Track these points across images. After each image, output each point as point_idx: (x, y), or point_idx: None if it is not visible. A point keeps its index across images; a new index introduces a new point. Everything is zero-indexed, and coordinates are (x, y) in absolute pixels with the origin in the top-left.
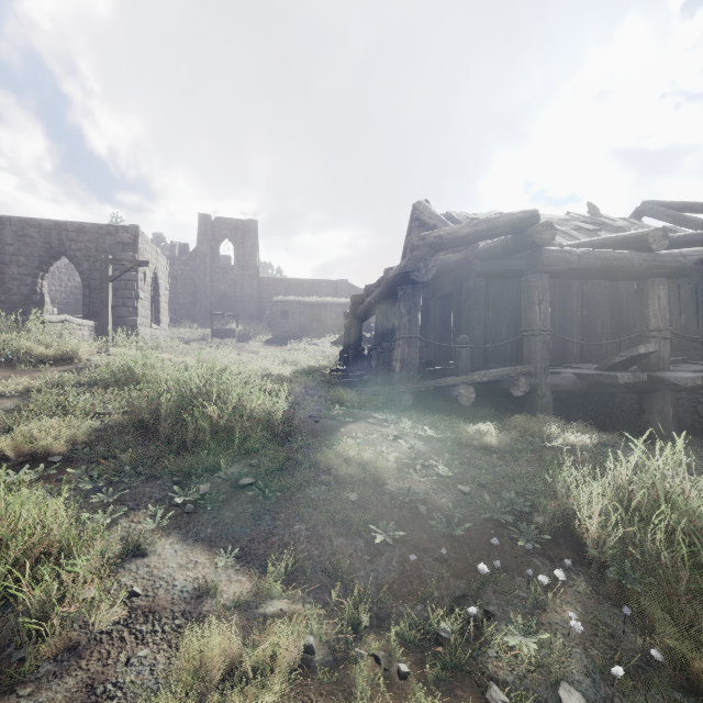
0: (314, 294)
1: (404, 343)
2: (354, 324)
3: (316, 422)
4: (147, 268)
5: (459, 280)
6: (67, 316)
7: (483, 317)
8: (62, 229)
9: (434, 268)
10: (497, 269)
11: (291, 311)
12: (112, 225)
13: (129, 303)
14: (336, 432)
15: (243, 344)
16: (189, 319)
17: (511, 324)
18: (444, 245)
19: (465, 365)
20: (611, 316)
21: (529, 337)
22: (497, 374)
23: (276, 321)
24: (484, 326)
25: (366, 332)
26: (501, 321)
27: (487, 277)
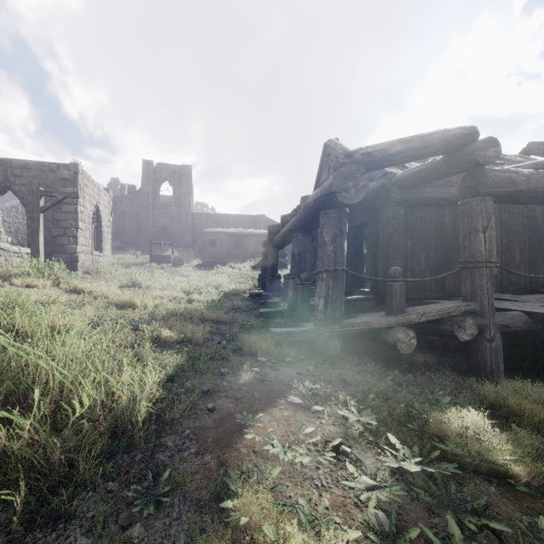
0: (238, 227)
1: (329, 276)
2: (270, 252)
3: (210, 411)
4: (88, 202)
5: (375, 209)
6: (2, 245)
7: (403, 246)
8: (7, 165)
9: (365, 188)
10: (416, 197)
11: (219, 240)
12: (54, 163)
13: (69, 233)
14: (239, 438)
15: (176, 268)
16: (135, 246)
17: (430, 253)
18: (373, 164)
19: (399, 302)
20: (529, 245)
21: (473, 270)
22: (437, 312)
23: (206, 248)
24: (404, 255)
25: (281, 258)
26: (420, 250)
27: (405, 205)
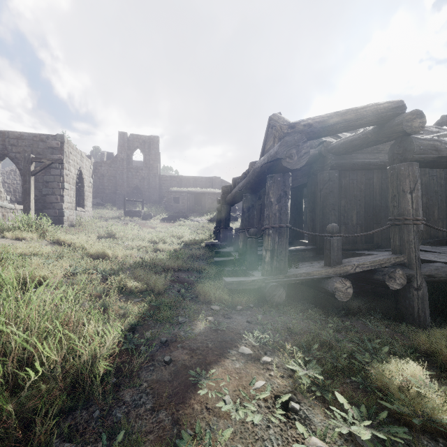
0: (197, 187)
1: (274, 232)
2: (224, 208)
3: (166, 363)
4: (73, 167)
5: (313, 172)
6: None
7: (337, 205)
8: (5, 136)
9: (306, 155)
10: (348, 162)
11: (181, 198)
12: (44, 134)
13: (56, 192)
14: (192, 393)
15: (146, 221)
16: (112, 203)
17: (360, 210)
18: (313, 133)
19: (336, 254)
20: (446, 203)
21: (401, 226)
22: (370, 264)
23: (170, 205)
24: (338, 212)
25: (232, 212)
26: (352, 207)
27: (339, 169)
